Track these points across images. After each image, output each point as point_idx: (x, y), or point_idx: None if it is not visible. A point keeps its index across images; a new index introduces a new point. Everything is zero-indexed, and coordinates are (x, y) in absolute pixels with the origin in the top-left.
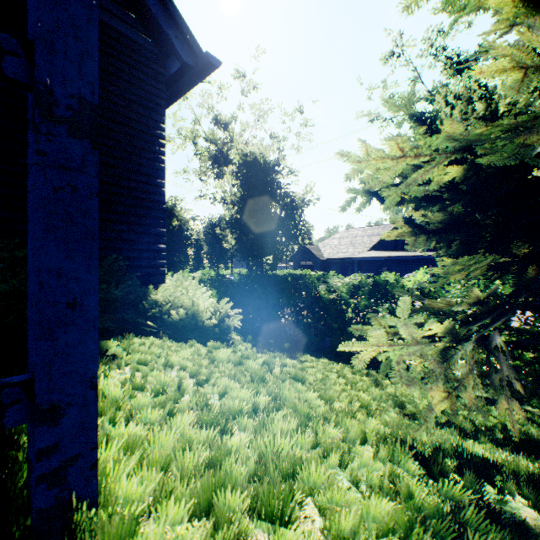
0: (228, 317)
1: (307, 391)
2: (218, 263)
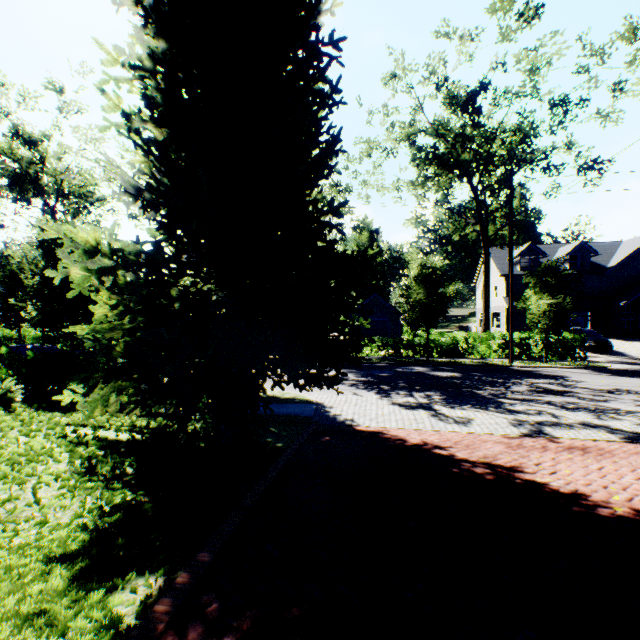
0: (13, 392)
1: (42, 416)
2: (21, 322)
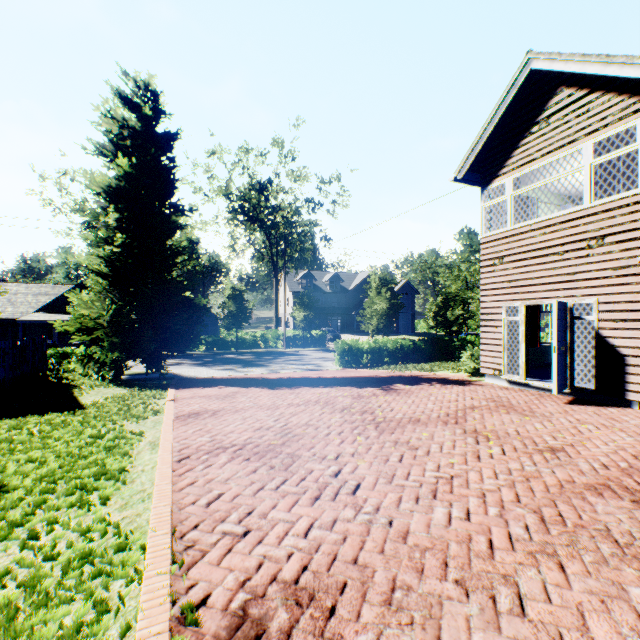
0: None
1: None
2: None
